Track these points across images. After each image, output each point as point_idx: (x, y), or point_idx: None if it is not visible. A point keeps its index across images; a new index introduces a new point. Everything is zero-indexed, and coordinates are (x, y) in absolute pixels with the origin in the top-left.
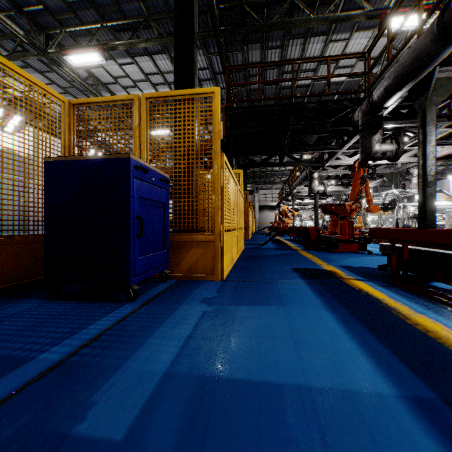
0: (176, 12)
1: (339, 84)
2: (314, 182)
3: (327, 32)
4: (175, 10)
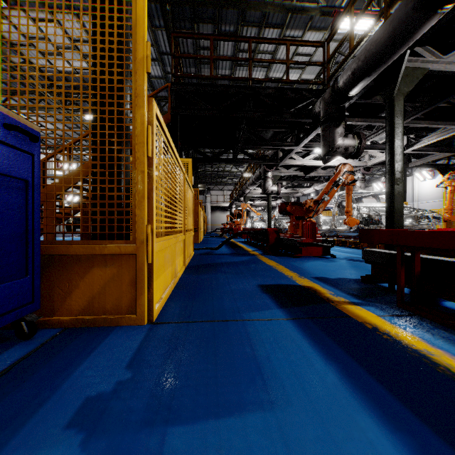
0: None
1: (290, 85)
2: (268, 182)
3: (281, 26)
4: None
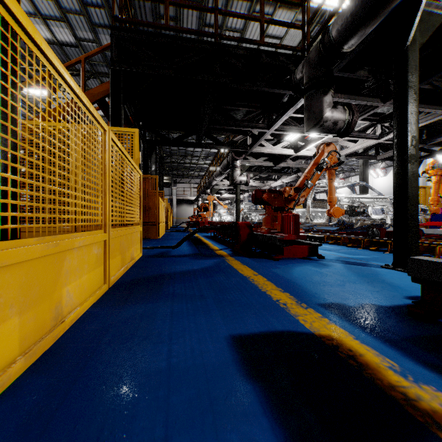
0: None
1: None
2: (237, 171)
3: None
4: None
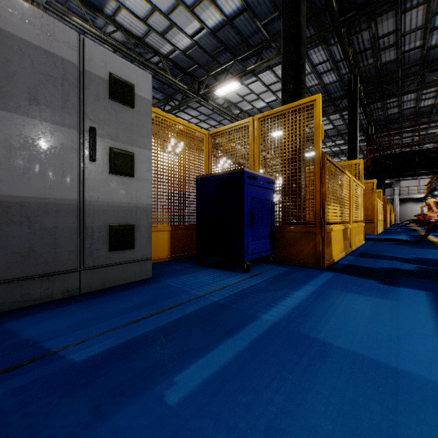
0: (349, 131)
1: None
2: None
3: None
4: (348, 130)
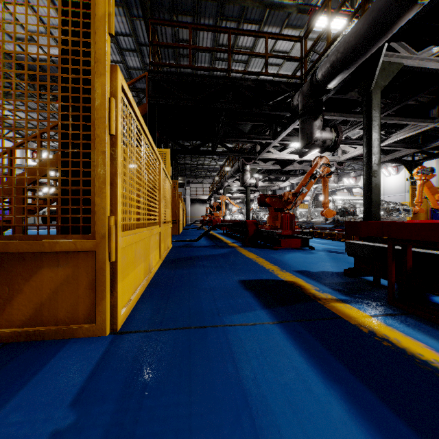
0: None
1: None
2: (246, 174)
3: (259, 22)
4: None
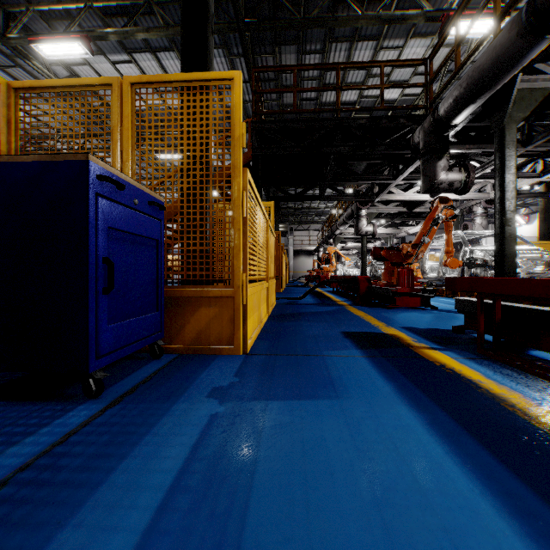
0: None
1: (390, 103)
2: (362, 221)
3: (377, 37)
4: None
